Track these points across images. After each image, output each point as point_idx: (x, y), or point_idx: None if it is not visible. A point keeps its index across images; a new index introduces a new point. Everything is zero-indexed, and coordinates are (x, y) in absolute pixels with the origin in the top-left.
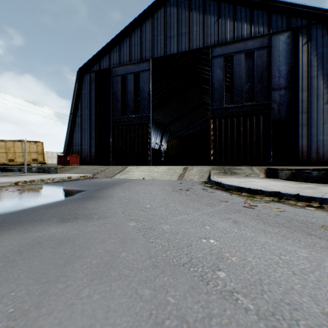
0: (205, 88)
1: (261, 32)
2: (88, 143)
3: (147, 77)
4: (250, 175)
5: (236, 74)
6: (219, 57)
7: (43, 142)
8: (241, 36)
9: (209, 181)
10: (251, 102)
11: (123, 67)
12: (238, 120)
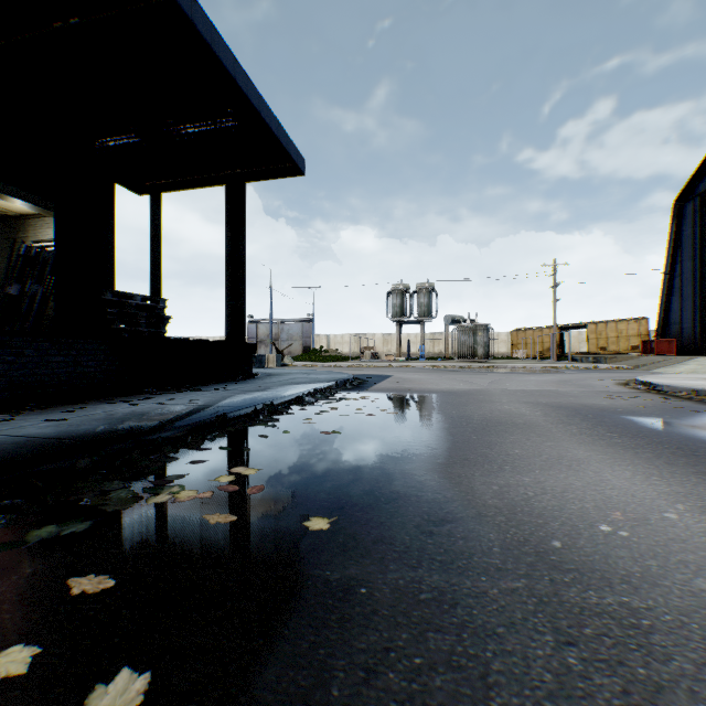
0: None
1: None
2: (690, 319)
3: None
4: None
5: None
6: None
7: (646, 319)
8: None
9: None
10: None
11: None
12: None
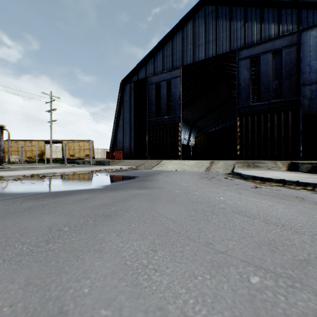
0: (233, 83)
1: (290, 29)
2: (129, 141)
3: (177, 83)
4: (271, 168)
5: (263, 73)
6: (245, 59)
7: (93, 141)
8: (268, 37)
9: (232, 172)
10: (279, 98)
11: (157, 76)
12: (264, 117)
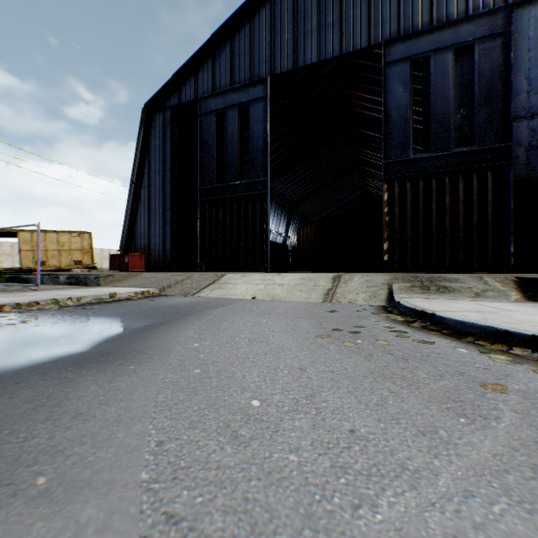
0: (365, 135)
1: (489, 4)
2: (161, 233)
3: (262, 111)
4: (484, 294)
5: (435, 92)
6: (399, 63)
7: (91, 233)
8: (445, 18)
9: (393, 306)
10: (468, 146)
11: (220, 96)
12: (439, 183)
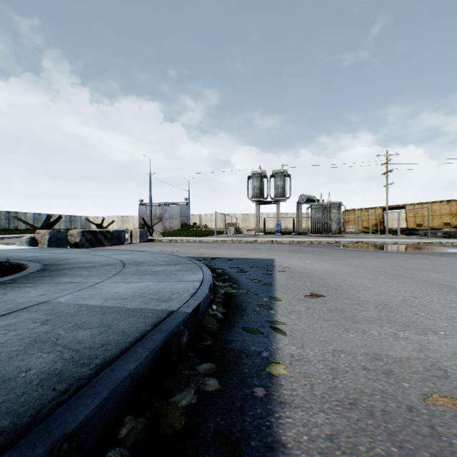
0: None
1: None
2: None
3: None
4: None
5: None
6: None
7: (456, 201)
8: None
9: None
10: None
11: None
12: None
